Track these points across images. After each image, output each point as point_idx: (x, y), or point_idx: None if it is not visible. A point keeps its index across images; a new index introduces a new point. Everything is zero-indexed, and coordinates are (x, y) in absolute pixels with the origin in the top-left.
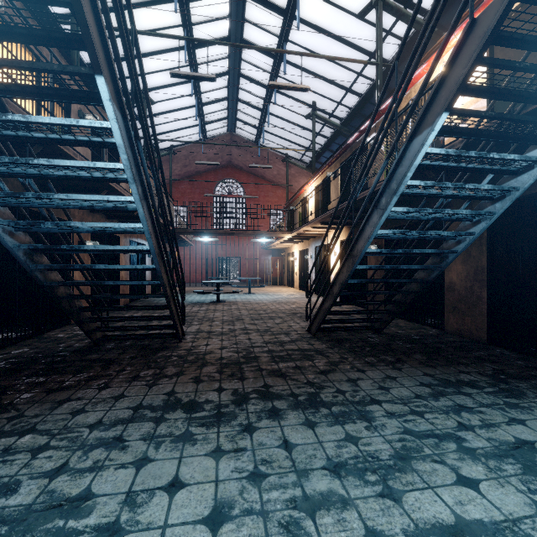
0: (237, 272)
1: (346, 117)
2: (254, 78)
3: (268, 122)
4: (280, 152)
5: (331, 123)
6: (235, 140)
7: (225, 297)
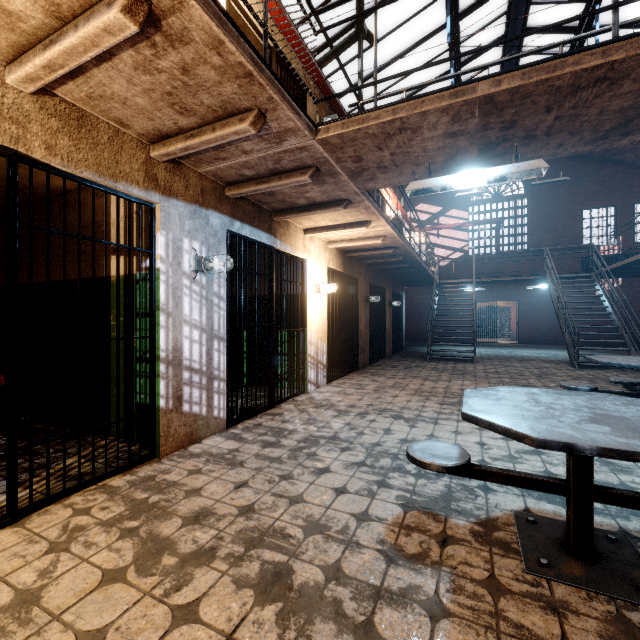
0: None
1: None
2: None
3: None
4: None
5: None
6: None
7: None
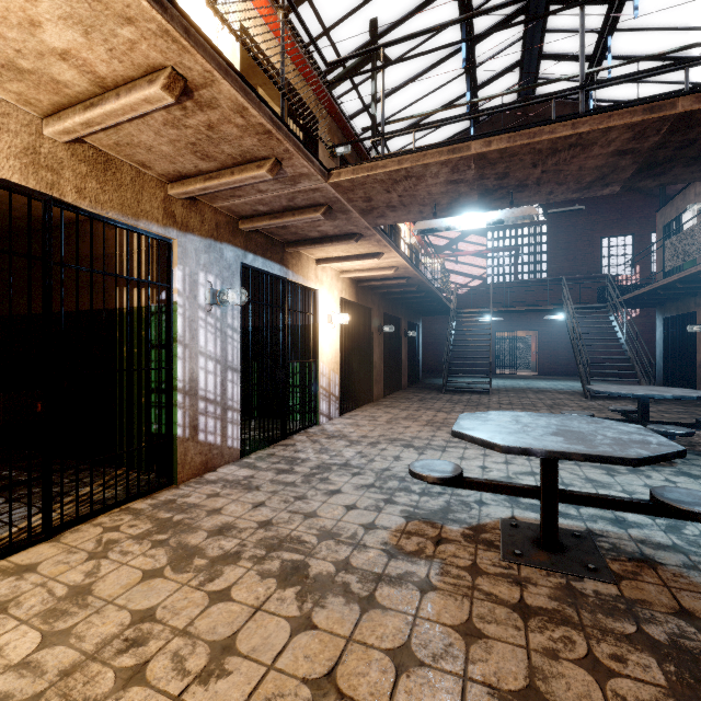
0: None
1: None
2: None
3: None
4: None
5: None
6: None
7: None
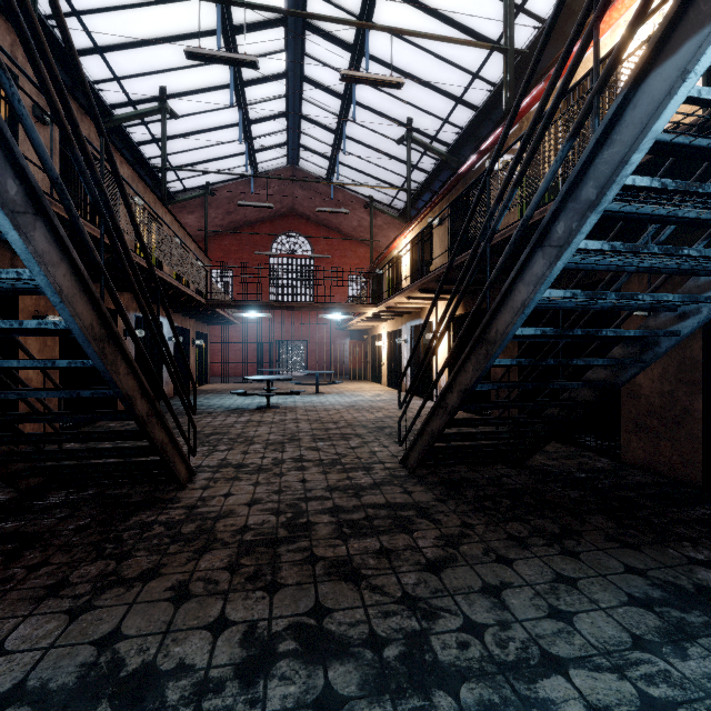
0: (304, 361)
1: (455, 140)
2: (324, 83)
3: (343, 149)
4: (362, 194)
5: (433, 150)
6: (298, 177)
7: (280, 399)
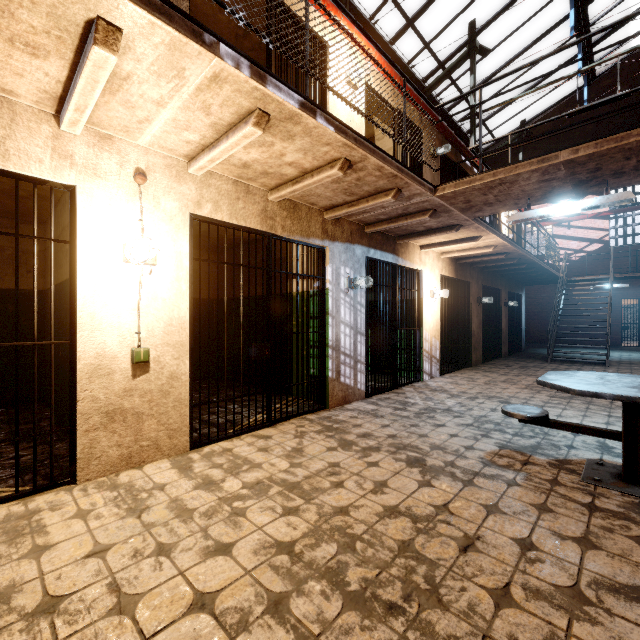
0: None
1: None
2: None
3: None
4: None
5: None
6: None
7: None
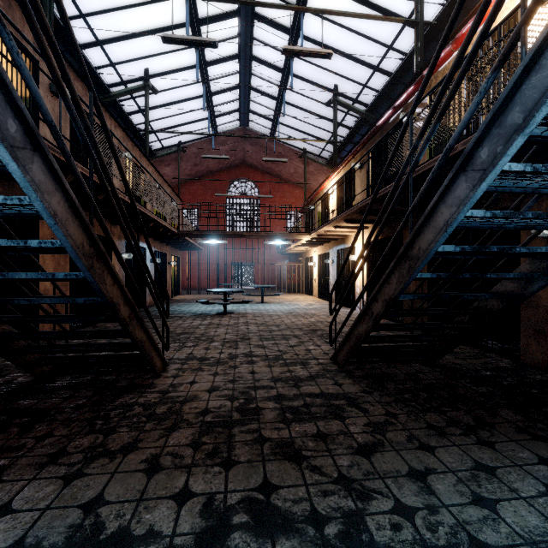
0: (252, 278)
1: (372, 101)
2: (268, 61)
3: (283, 111)
4: (297, 147)
5: (354, 110)
6: (248, 135)
7: (234, 307)
